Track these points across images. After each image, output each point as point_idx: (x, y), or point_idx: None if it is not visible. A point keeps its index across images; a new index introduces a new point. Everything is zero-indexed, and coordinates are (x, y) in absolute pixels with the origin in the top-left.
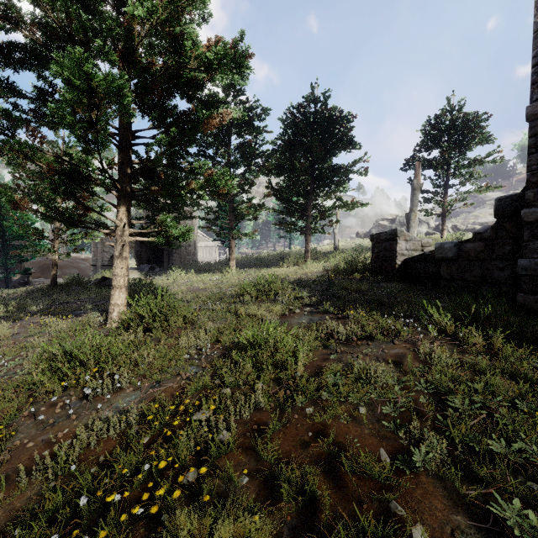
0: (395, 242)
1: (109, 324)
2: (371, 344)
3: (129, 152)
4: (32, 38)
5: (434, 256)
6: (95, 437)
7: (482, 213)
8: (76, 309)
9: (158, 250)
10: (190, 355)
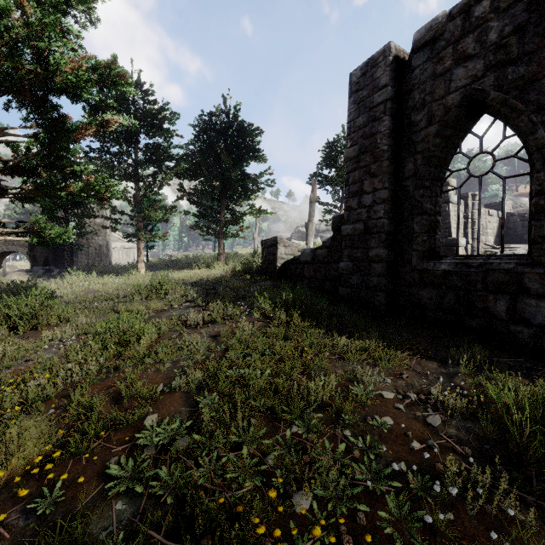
0: (276, 247)
1: None
2: (212, 326)
3: None
4: None
5: (301, 260)
6: None
7: None
8: None
9: (60, 250)
10: (52, 345)
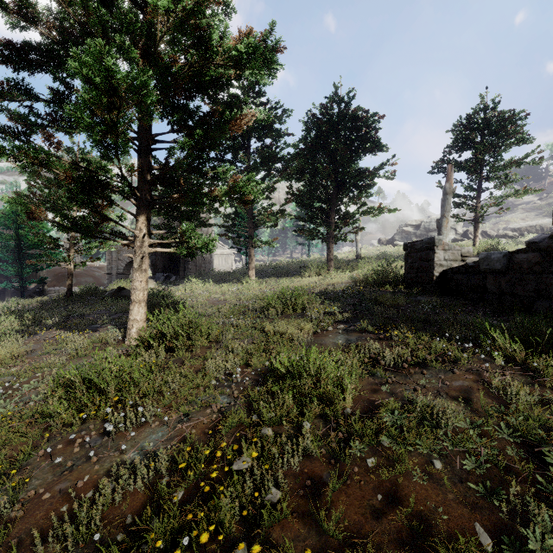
0: (432, 252)
1: (128, 341)
2: (426, 372)
3: (149, 157)
4: (48, 36)
5: (478, 268)
6: (120, 491)
7: (513, 217)
8: (93, 323)
9: (173, 258)
10: (218, 380)
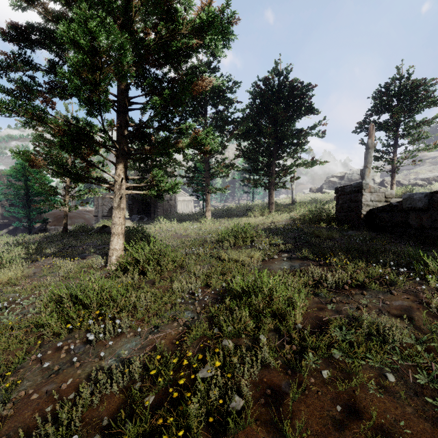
0: (360, 194)
1: (109, 266)
2: (366, 293)
3: (126, 116)
4: (44, 14)
5: (401, 207)
6: (98, 395)
7: (421, 170)
8: (82, 252)
9: (146, 203)
10: (183, 298)
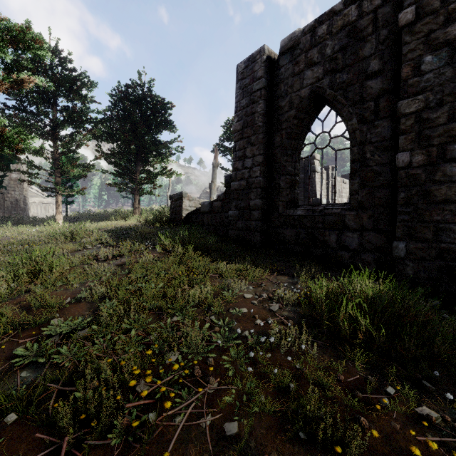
0: (182, 201)
1: None
2: (120, 259)
3: None
4: None
5: (201, 211)
6: None
7: None
8: None
9: None
10: None
